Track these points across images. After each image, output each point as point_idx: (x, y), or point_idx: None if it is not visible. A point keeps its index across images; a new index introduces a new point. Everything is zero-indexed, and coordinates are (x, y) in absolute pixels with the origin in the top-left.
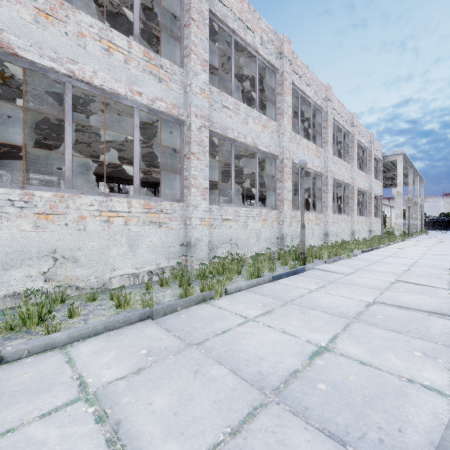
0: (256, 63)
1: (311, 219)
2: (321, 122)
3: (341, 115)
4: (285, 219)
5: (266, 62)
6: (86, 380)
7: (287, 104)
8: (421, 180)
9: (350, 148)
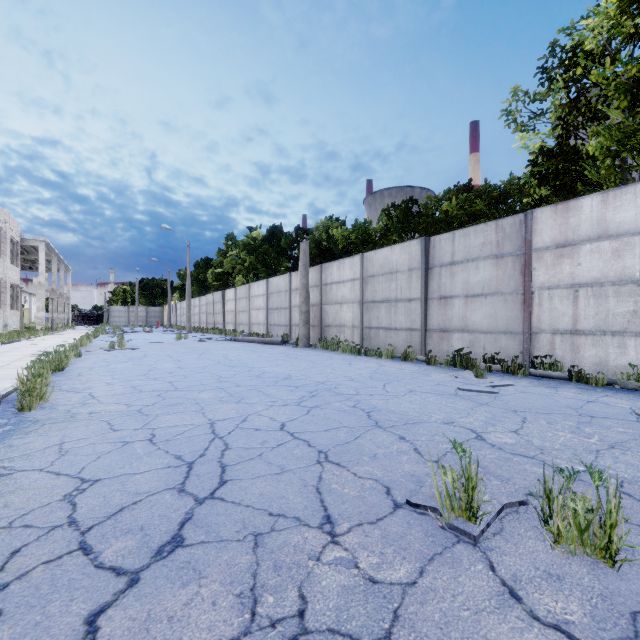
0: None
1: None
2: None
3: None
4: None
5: None
6: None
7: None
8: (68, 269)
9: None
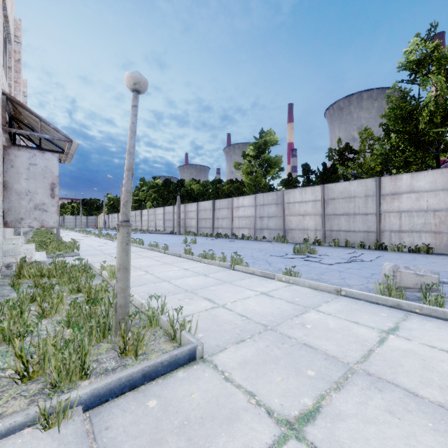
0: None
1: None
2: None
3: None
4: None
5: None
6: None
7: None
8: None
9: None
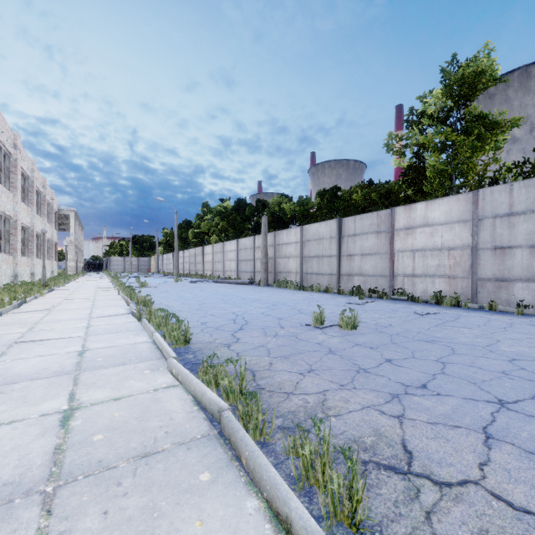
0: (2, 152)
1: (26, 262)
2: (28, 187)
3: (38, 180)
4: (18, 262)
5: (7, 150)
6: (57, 300)
7: (19, 181)
8: (83, 229)
9: (42, 205)
